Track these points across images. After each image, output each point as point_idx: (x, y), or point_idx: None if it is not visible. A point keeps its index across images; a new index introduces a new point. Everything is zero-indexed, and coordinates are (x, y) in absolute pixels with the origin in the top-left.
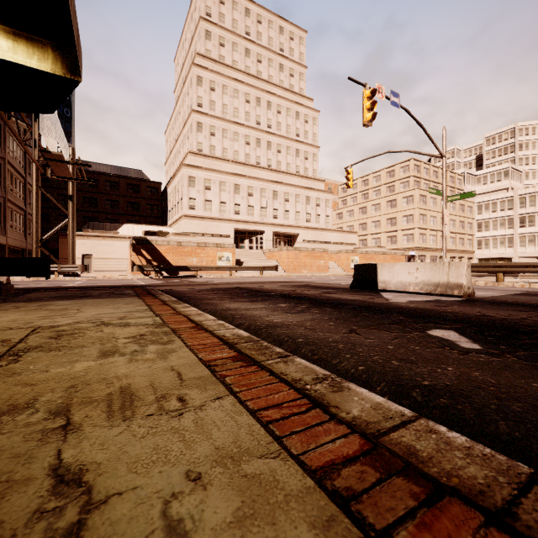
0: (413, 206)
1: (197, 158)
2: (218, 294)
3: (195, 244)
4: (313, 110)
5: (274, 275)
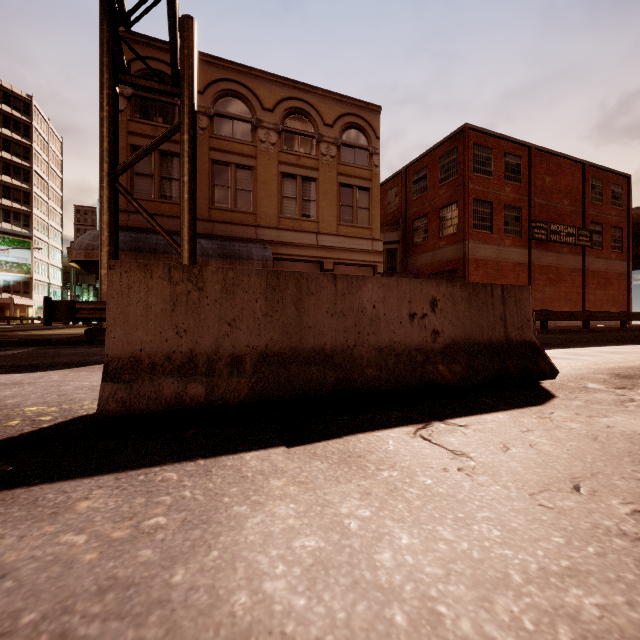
0: None
1: None
2: None
3: None
4: None
5: None
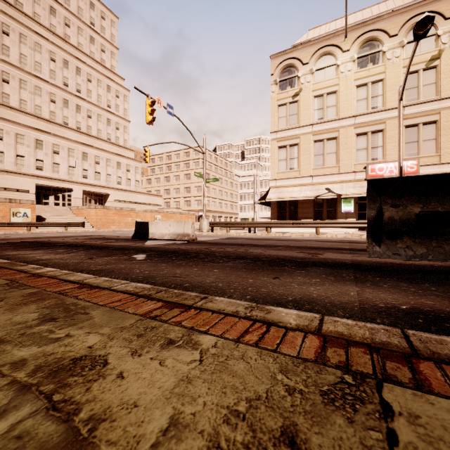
0: (201, 180)
1: None
2: (3, 247)
3: None
4: (124, 88)
5: (81, 230)
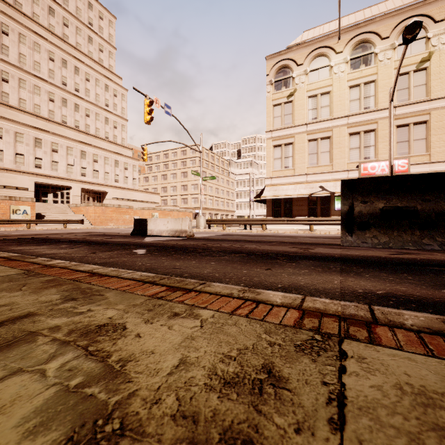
0: (198, 178)
1: None
2: (7, 243)
3: None
4: (121, 87)
5: (79, 227)
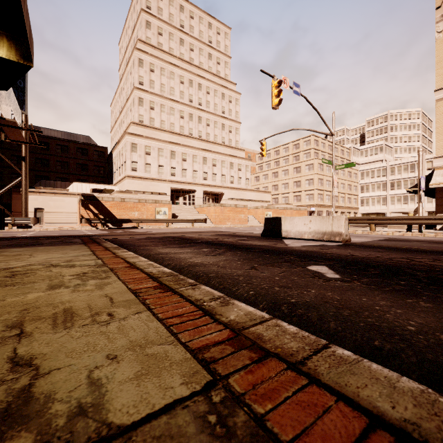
0: (313, 172)
1: (139, 128)
2: (154, 242)
3: (137, 200)
4: (235, 92)
5: (203, 226)
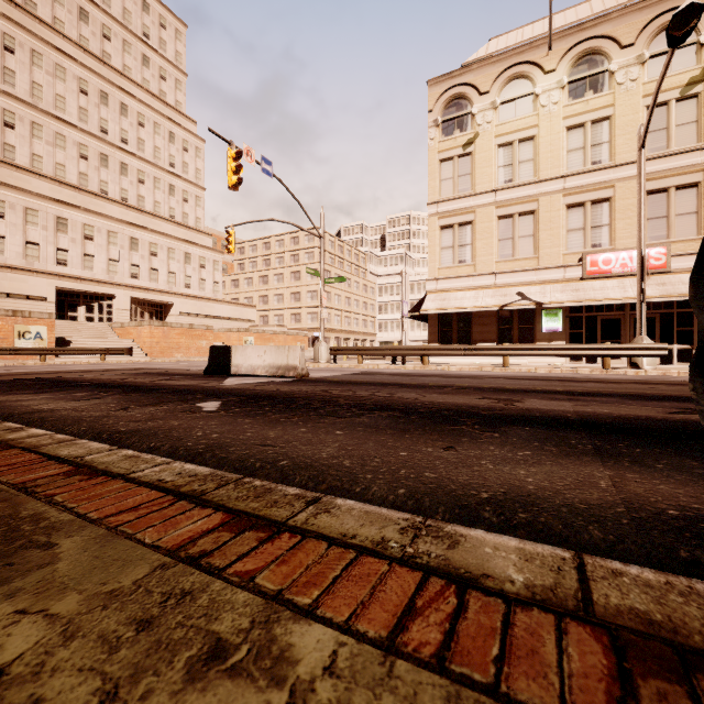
0: (317, 281)
1: None
2: None
3: None
4: (196, 137)
5: (126, 360)
